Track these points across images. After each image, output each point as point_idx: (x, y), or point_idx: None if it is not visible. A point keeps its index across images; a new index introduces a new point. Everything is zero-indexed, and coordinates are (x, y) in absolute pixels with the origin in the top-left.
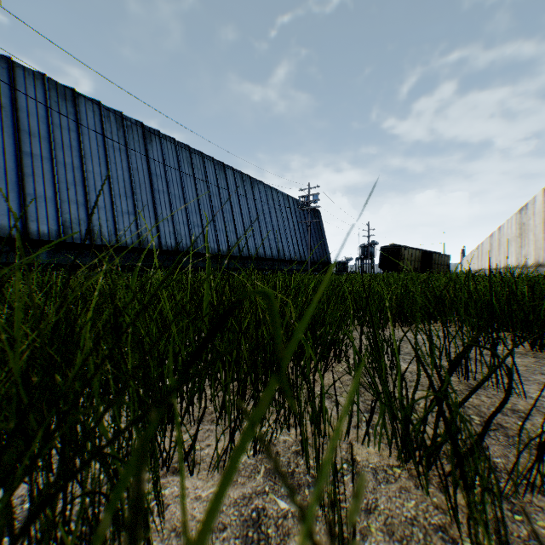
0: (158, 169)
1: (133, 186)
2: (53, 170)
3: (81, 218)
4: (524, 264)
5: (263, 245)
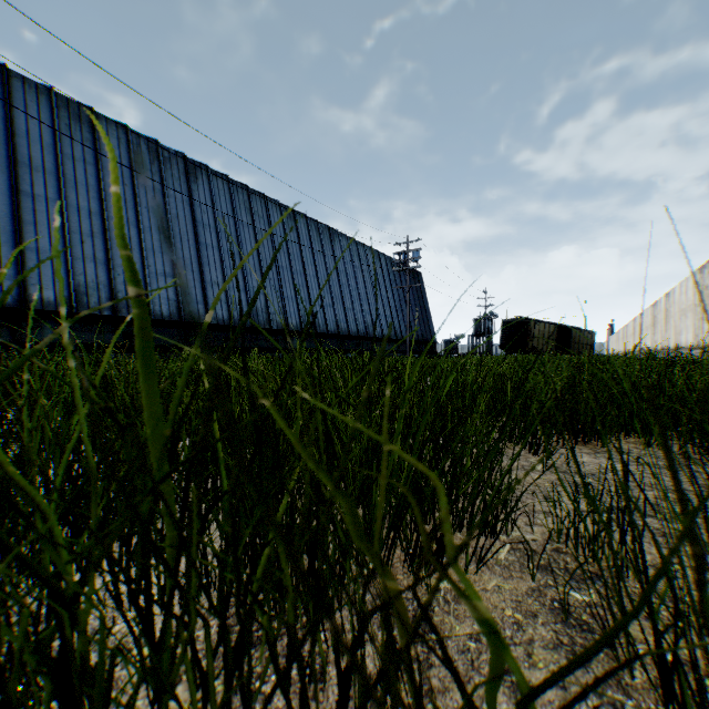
0: (206, 216)
1: (171, 238)
2: (62, 216)
3: (100, 281)
4: (707, 343)
5: (346, 318)
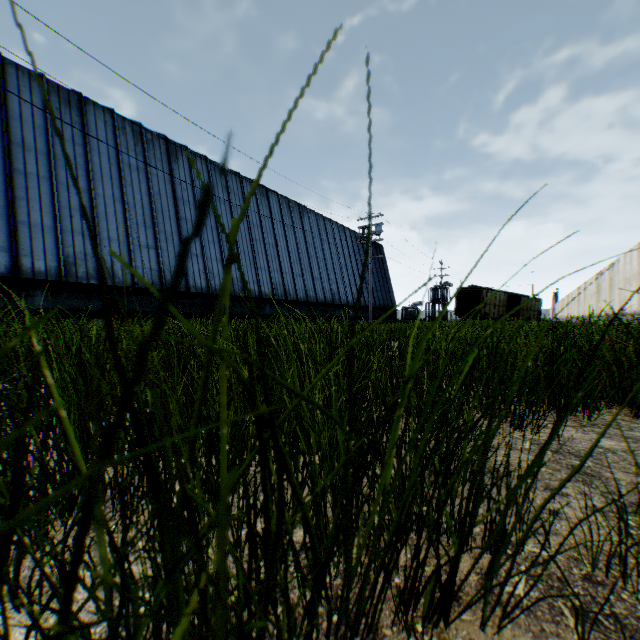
0: (186, 193)
1: (154, 213)
2: (52, 193)
3: (88, 252)
4: None
5: (314, 287)
